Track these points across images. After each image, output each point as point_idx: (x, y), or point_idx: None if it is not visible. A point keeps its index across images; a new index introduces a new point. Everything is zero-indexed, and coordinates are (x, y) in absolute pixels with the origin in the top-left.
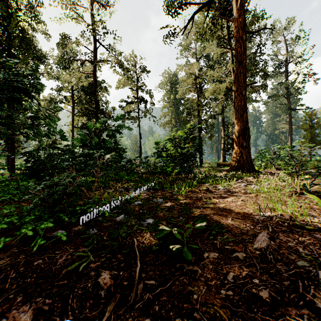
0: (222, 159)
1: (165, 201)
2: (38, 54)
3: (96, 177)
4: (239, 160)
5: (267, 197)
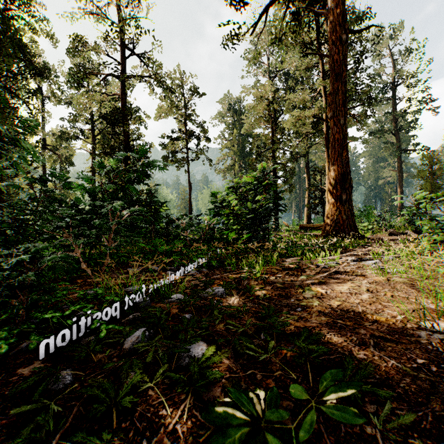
0: (307, 220)
1: (228, 293)
2: (40, 67)
3: (107, 248)
4: (337, 220)
5: (407, 283)
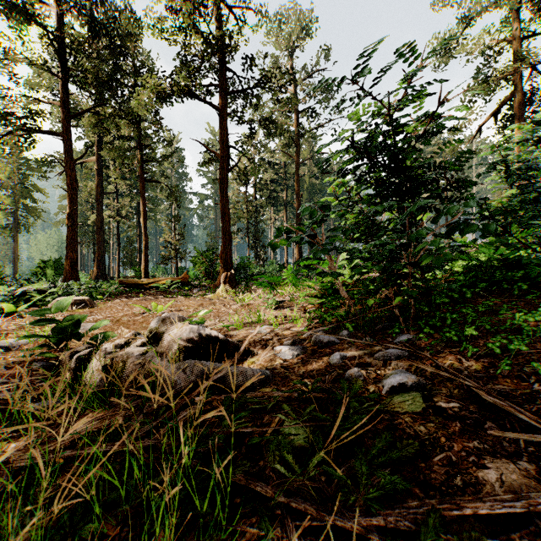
0: None
1: None
2: None
3: None
4: (97, 276)
5: None
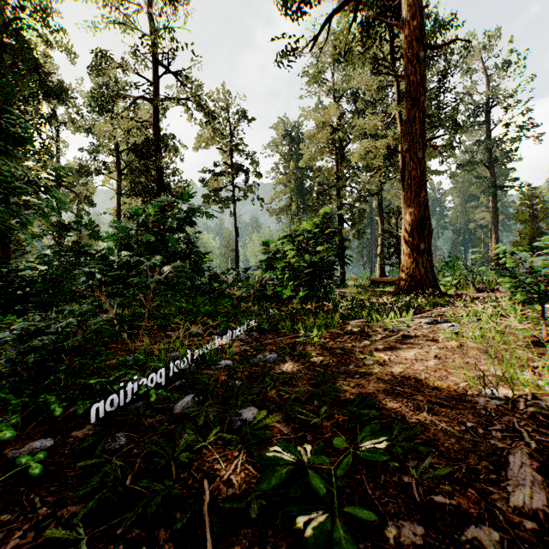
0: (380, 273)
1: (282, 359)
2: (55, 87)
3: (145, 308)
4: (414, 274)
5: (482, 349)
